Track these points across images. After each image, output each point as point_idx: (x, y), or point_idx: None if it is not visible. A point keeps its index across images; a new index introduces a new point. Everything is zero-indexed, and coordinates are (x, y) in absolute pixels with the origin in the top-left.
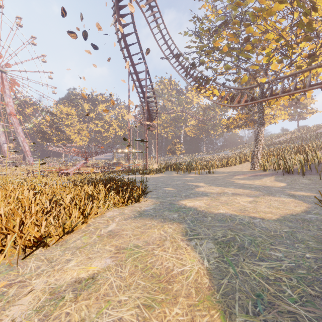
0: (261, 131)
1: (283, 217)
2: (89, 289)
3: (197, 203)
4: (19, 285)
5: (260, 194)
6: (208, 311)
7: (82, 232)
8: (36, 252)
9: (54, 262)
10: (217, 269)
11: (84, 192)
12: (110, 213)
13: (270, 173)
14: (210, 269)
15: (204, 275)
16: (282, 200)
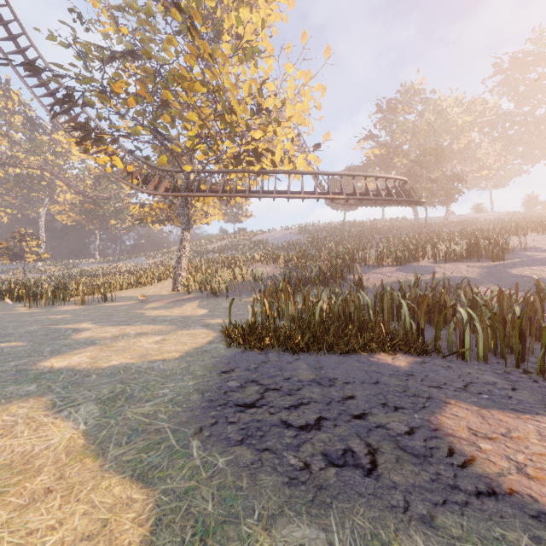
0: (186, 237)
1: (186, 353)
2: None
3: (75, 359)
4: None
5: (174, 329)
6: (81, 462)
7: None
8: None
9: None
10: (96, 427)
11: None
12: None
13: (196, 296)
14: (87, 430)
15: (78, 439)
16: (194, 333)
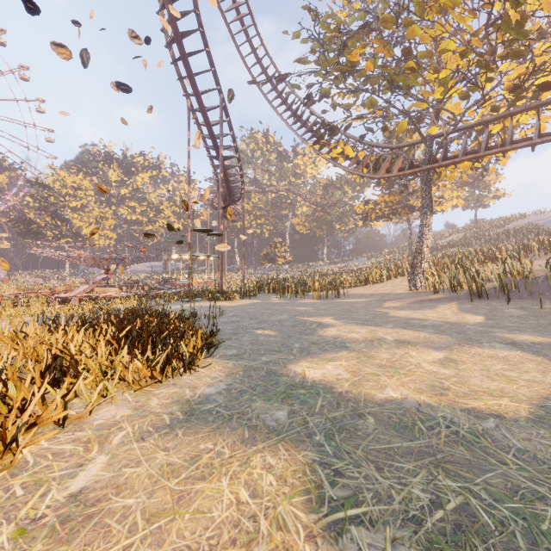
0: (428, 222)
1: (541, 408)
2: None
3: (329, 368)
4: None
5: (452, 341)
6: None
7: None
8: None
9: None
10: None
11: (47, 354)
12: (109, 410)
13: (447, 296)
14: None
15: None
16: (503, 356)
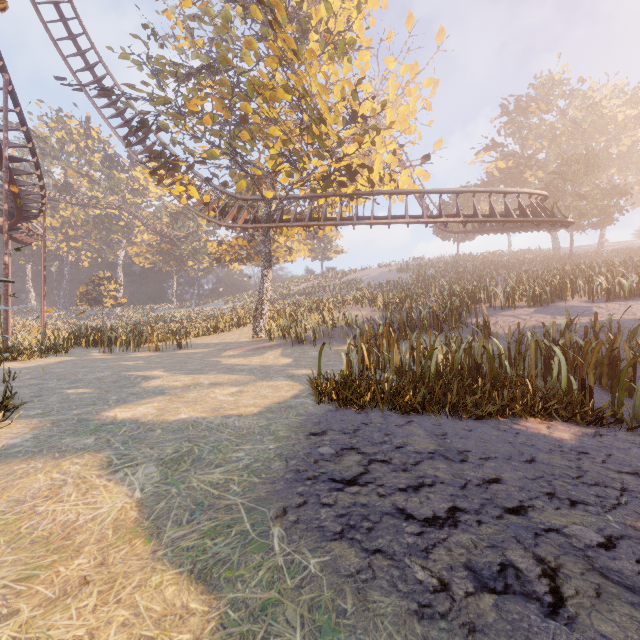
0: (268, 275)
1: (266, 408)
2: None
3: (141, 409)
4: None
5: (253, 379)
6: (129, 543)
7: None
8: None
9: None
10: (153, 496)
11: None
12: None
13: (278, 343)
14: (142, 499)
15: (131, 510)
16: (276, 385)
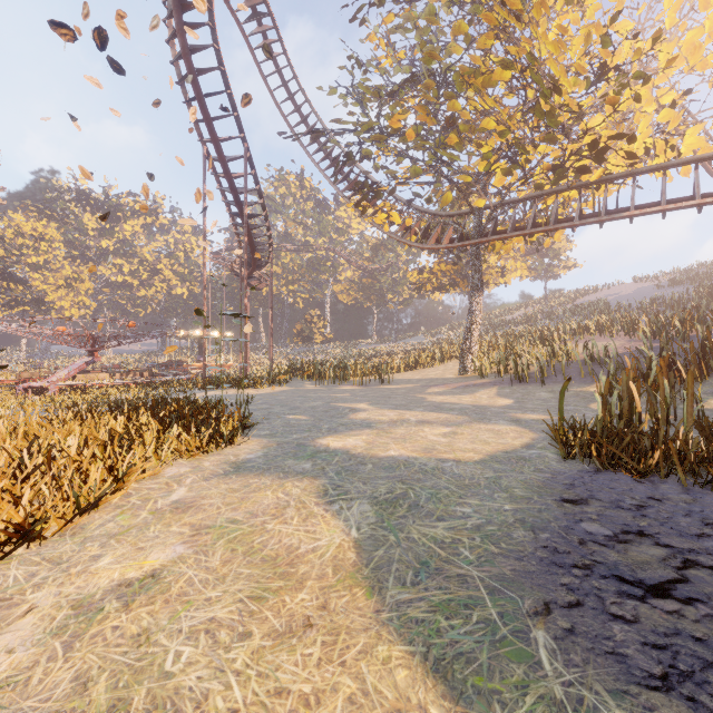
0: (477, 301)
1: (490, 457)
2: (150, 591)
3: (350, 441)
4: (1, 605)
5: (466, 420)
6: (350, 591)
7: (115, 508)
8: (18, 552)
9: (66, 564)
10: (370, 539)
11: (109, 430)
12: (173, 469)
13: (492, 381)
14: (359, 540)
15: (348, 550)
16: (497, 429)
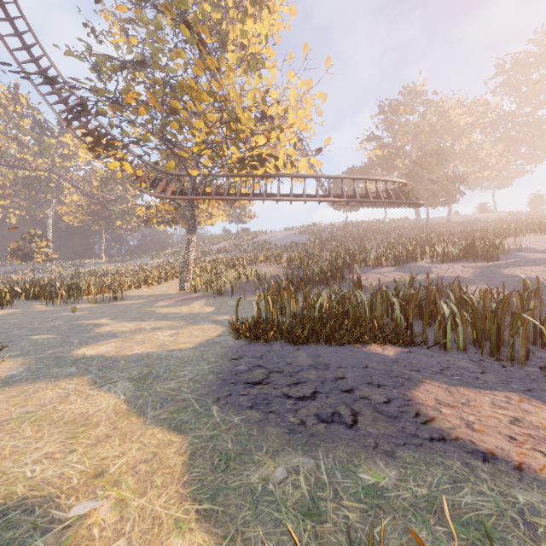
0: (193, 239)
1: (199, 344)
2: None
3: (103, 348)
4: None
5: (185, 324)
6: (128, 419)
7: None
8: None
9: None
10: (133, 397)
11: None
12: None
13: (202, 295)
14: (127, 399)
15: (122, 405)
16: (204, 328)
